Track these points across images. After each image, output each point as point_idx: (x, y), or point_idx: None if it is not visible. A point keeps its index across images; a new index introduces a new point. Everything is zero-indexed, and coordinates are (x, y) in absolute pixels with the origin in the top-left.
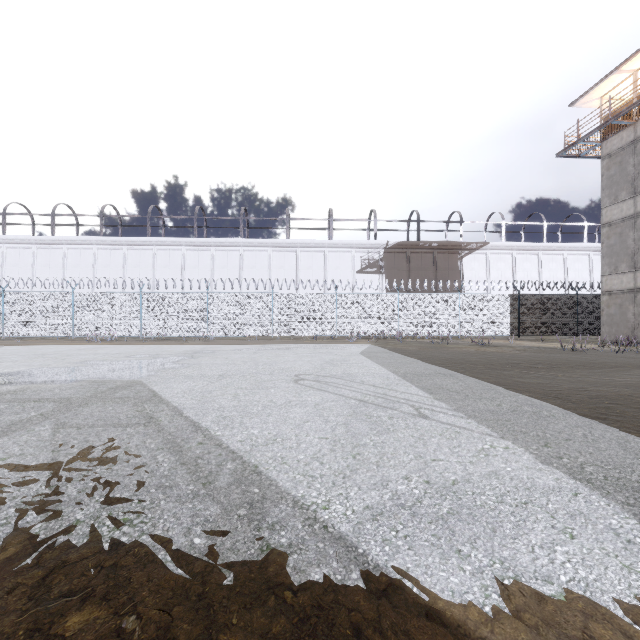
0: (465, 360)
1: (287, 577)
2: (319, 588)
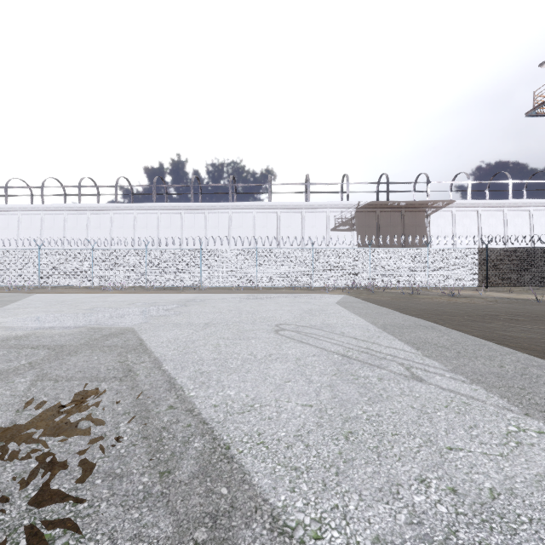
0: (440, 311)
1: None
2: None
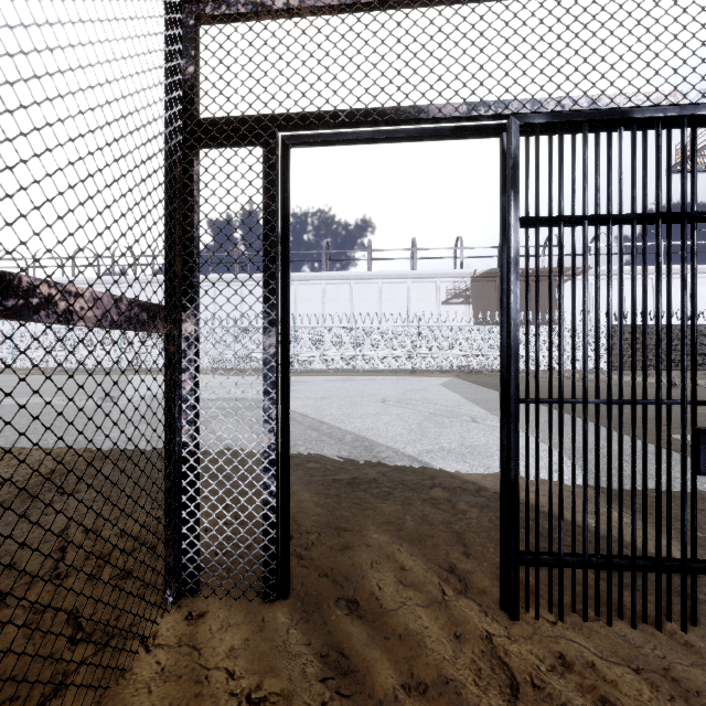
0: (542, 391)
1: (386, 463)
2: (400, 465)
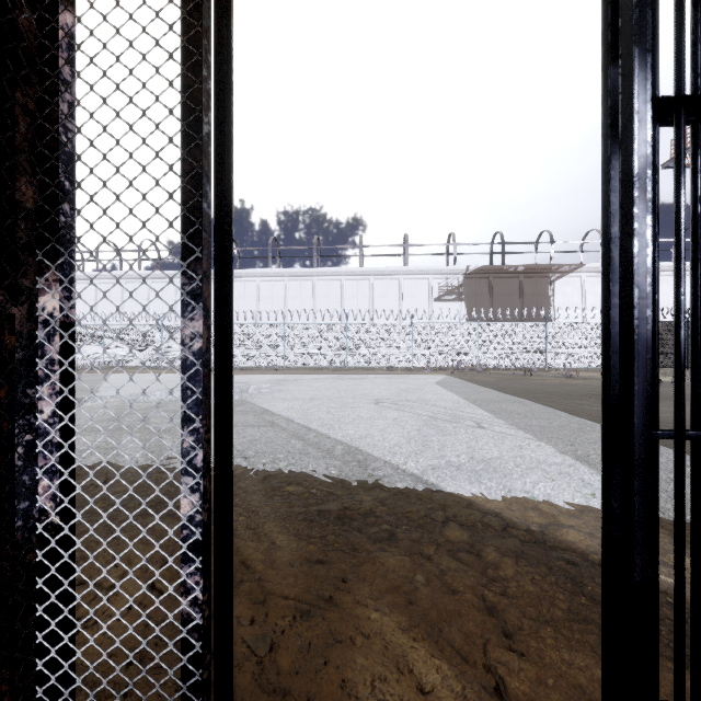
0: (542, 391)
1: (384, 484)
2: (401, 488)
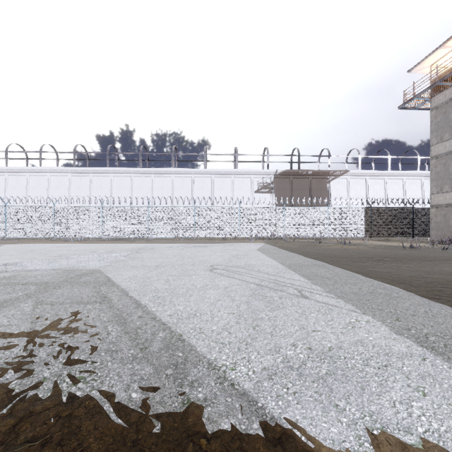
0: (333, 255)
1: (202, 426)
2: (227, 436)
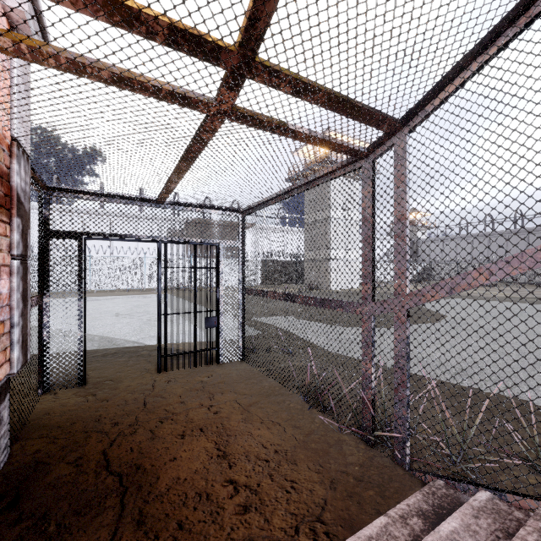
0: None
1: (121, 346)
2: (128, 346)
